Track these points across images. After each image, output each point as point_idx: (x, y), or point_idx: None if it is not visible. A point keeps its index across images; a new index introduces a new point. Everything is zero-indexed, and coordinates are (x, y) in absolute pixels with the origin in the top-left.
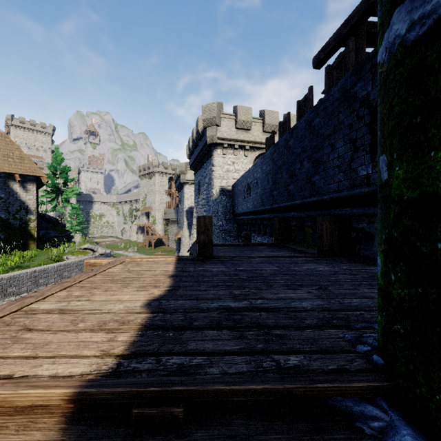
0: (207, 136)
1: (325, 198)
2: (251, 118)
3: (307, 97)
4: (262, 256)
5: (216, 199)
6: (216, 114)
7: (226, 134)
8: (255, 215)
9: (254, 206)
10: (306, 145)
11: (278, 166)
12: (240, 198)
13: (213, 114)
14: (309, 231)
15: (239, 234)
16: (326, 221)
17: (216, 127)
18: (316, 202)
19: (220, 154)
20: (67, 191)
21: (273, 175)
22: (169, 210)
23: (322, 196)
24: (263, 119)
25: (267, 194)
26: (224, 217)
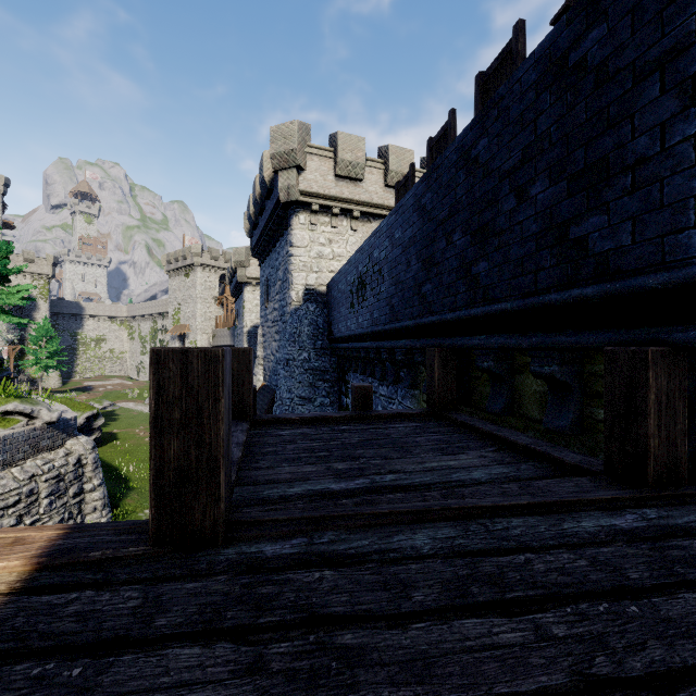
0: (279, 187)
1: (652, 284)
2: (364, 159)
3: (508, 53)
4: (437, 509)
5: (296, 309)
6: (297, 145)
7: (316, 186)
8: (375, 340)
9: (374, 321)
10: (544, 132)
11: (436, 221)
12: (342, 306)
13: (292, 144)
14: (531, 386)
15: (341, 377)
16: (657, 366)
17: (297, 171)
18: (595, 300)
19: (306, 223)
20: (6, 293)
21: (422, 246)
22: (221, 331)
23: (633, 279)
24: (386, 162)
25: (404, 293)
26: (313, 344)
